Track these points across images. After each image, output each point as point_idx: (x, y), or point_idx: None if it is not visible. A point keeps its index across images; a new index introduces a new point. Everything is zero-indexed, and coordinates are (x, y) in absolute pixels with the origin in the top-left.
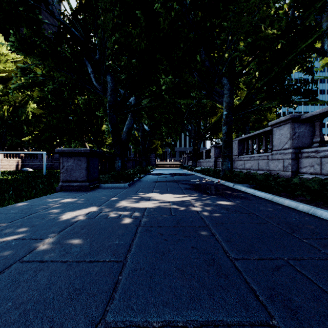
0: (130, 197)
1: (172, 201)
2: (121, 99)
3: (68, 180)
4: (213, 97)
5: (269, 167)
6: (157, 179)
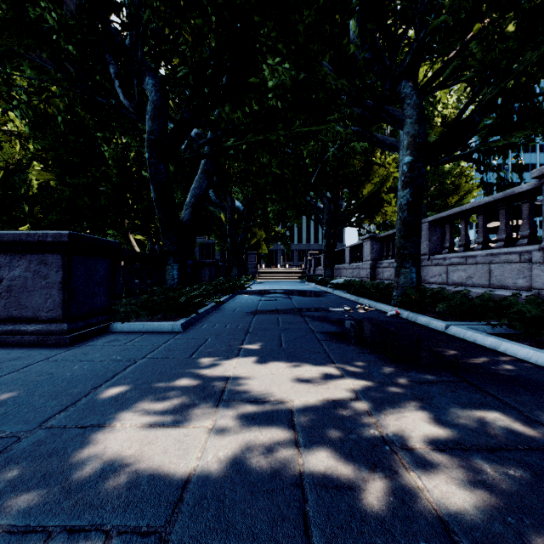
0: (162, 382)
1: (300, 408)
2: (174, 126)
3: (13, 316)
4: (373, 135)
5: (533, 282)
6: (257, 305)
